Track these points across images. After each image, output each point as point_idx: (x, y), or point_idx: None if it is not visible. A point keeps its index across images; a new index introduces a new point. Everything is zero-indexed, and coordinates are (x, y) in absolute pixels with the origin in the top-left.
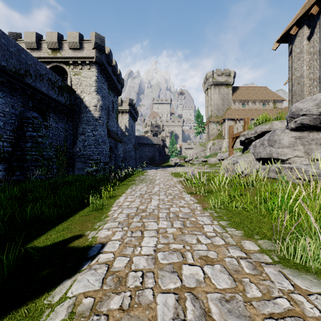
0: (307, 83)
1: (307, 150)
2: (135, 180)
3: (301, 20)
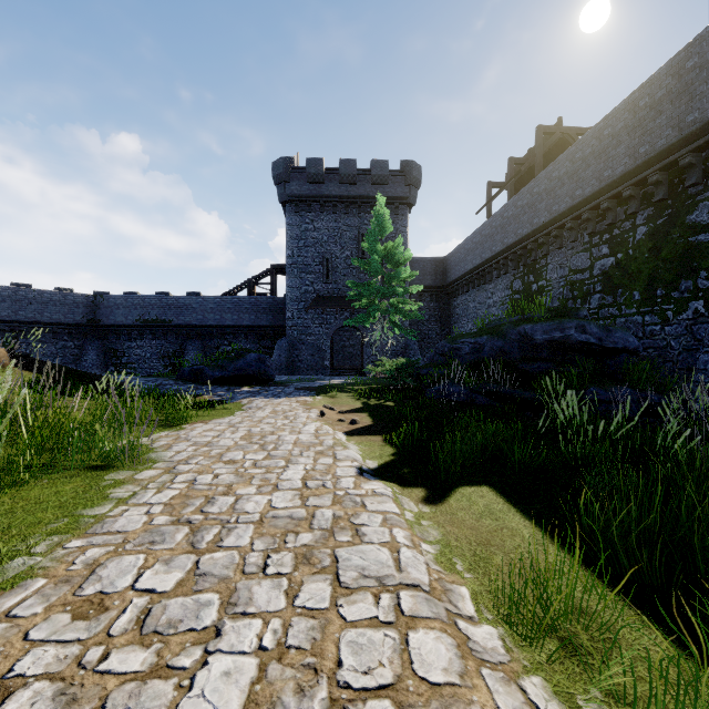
0: None
1: None
2: None
3: None
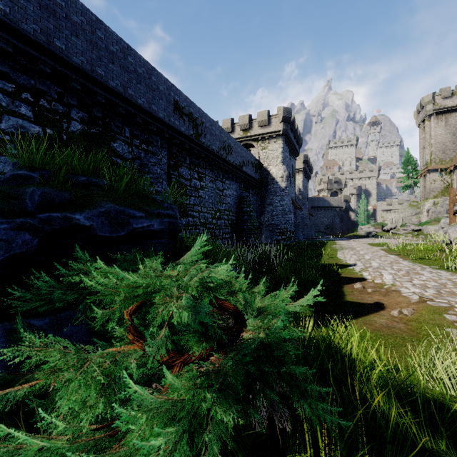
0: None
1: None
2: (334, 247)
3: None
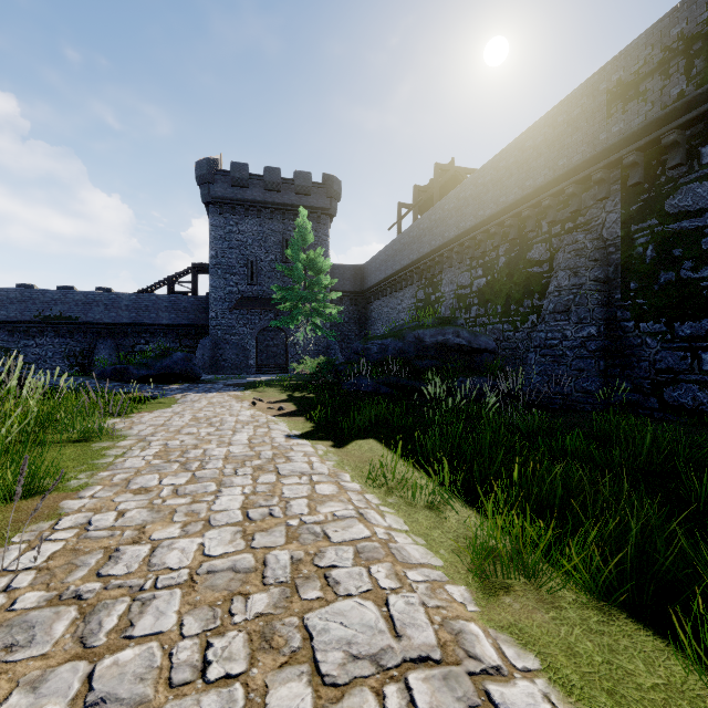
0: None
1: None
2: None
3: None
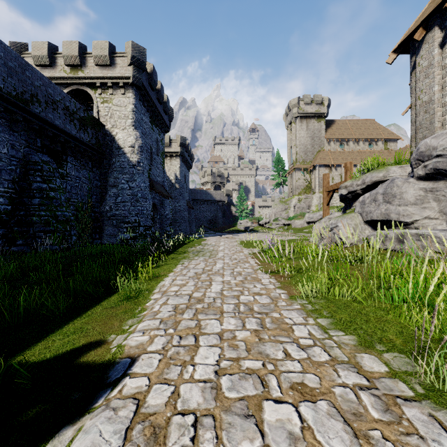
0: (439, 111)
1: (443, 208)
2: (188, 252)
3: (430, 19)
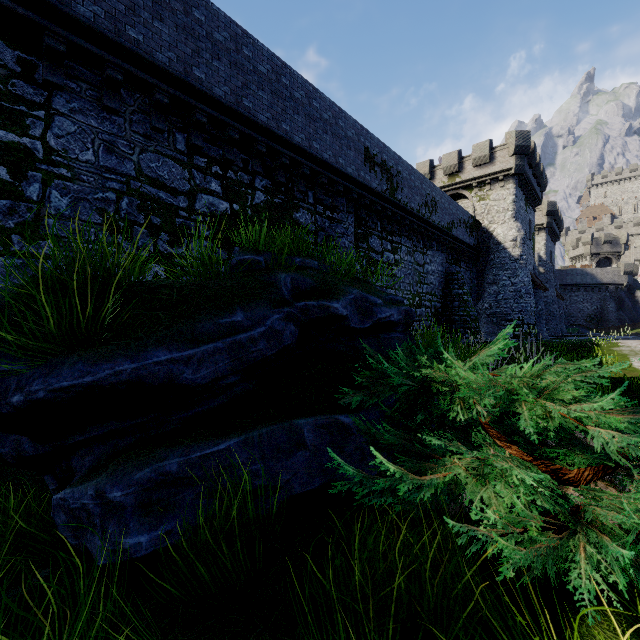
0: None
1: None
2: (617, 351)
3: None
